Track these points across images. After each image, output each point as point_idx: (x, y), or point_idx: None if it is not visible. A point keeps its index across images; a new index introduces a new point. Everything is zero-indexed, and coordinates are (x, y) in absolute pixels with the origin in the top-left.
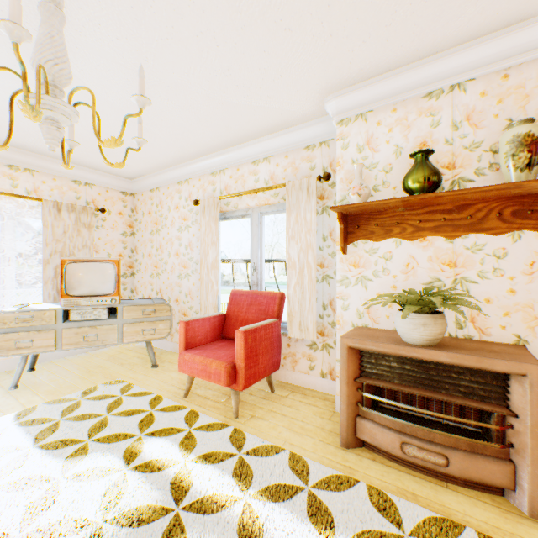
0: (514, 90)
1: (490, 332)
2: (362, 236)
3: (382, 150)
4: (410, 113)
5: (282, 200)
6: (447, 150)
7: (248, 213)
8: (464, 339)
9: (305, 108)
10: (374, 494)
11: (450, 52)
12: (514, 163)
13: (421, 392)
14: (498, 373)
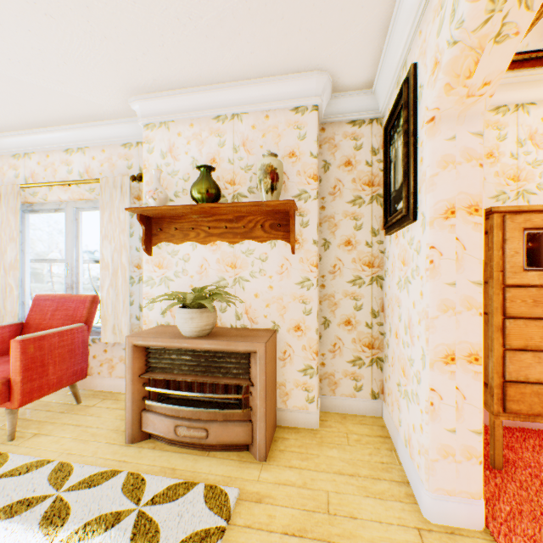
0: (272, 129)
1: (258, 321)
2: (166, 239)
3: (182, 159)
4: (204, 131)
5: (99, 196)
6: (230, 168)
7: (62, 207)
8: (240, 328)
9: (113, 103)
10: (132, 480)
11: (228, 85)
12: (263, 186)
13: (194, 377)
14: (245, 353)
